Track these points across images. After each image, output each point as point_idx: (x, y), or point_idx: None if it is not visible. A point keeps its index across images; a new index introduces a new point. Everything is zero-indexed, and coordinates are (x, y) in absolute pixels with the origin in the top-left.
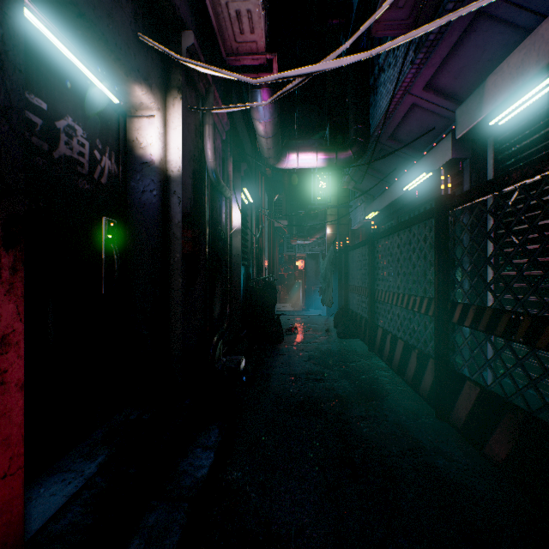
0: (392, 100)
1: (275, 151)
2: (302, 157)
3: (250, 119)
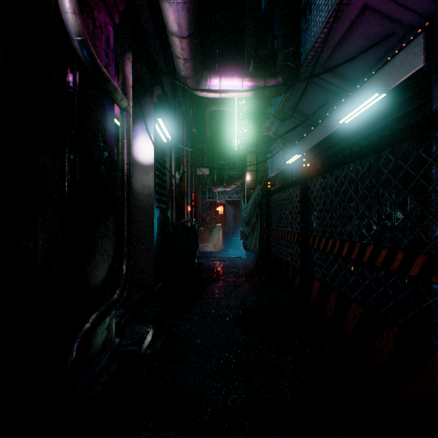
0: (338, 2)
1: (194, 66)
2: (225, 82)
3: (177, 83)
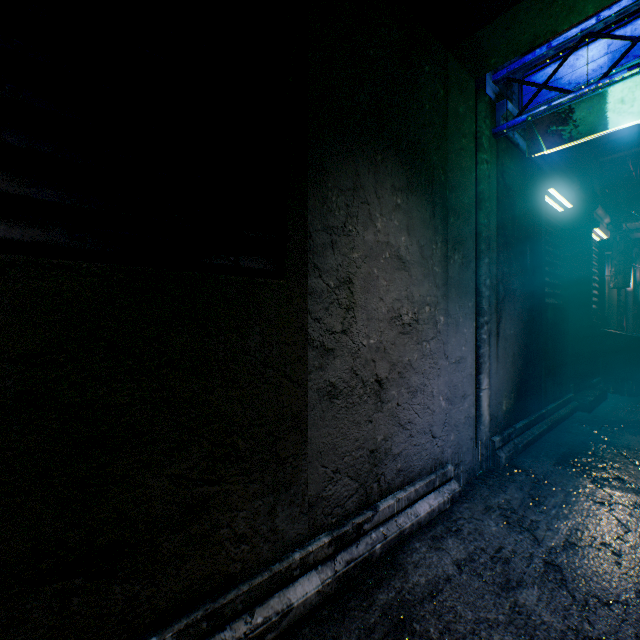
0: None
1: None
2: None
3: None
